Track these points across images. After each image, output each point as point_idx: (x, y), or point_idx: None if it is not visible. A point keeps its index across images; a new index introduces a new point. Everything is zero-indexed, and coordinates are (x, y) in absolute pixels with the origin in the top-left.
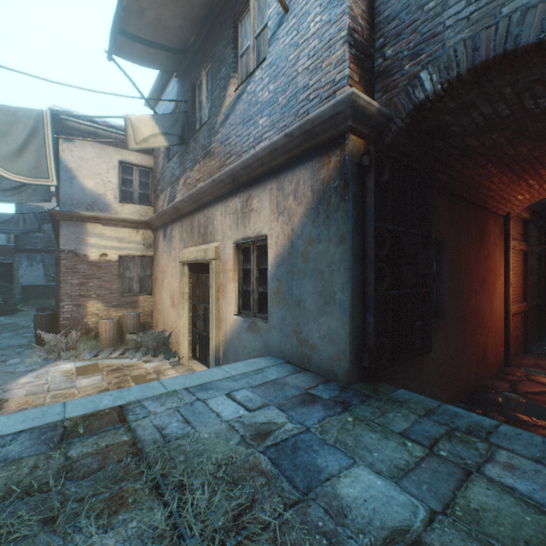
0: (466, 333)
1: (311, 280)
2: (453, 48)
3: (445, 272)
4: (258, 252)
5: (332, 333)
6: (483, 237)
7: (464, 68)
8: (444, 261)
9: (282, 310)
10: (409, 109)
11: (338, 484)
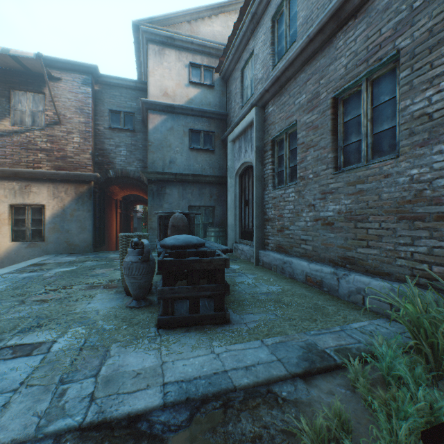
0: (109, 242)
1: (76, 223)
2: (118, 169)
3: (105, 221)
4: (33, 211)
5: (85, 239)
6: (112, 208)
7: (120, 175)
8: (105, 217)
9: (58, 235)
10: (107, 178)
11: (111, 256)
